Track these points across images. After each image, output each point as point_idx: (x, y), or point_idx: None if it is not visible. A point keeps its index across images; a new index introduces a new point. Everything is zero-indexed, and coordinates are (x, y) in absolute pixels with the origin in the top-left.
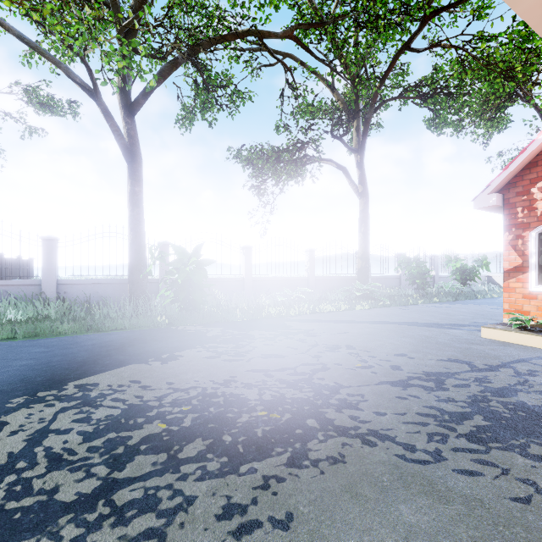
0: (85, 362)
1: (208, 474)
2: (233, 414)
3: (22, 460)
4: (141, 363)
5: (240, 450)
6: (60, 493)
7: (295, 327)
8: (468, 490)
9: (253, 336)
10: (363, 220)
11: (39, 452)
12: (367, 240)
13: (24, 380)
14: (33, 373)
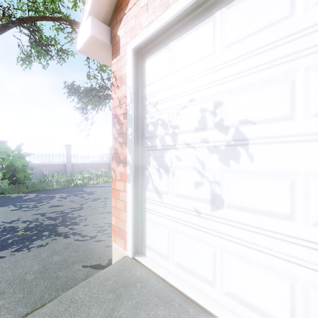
0: None
1: None
2: (1, 235)
3: None
4: None
5: None
6: None
7: (86, 190)
8: (92, 246)
9: (54, 197)
10: None
11: None
12: None
13: None
14: None
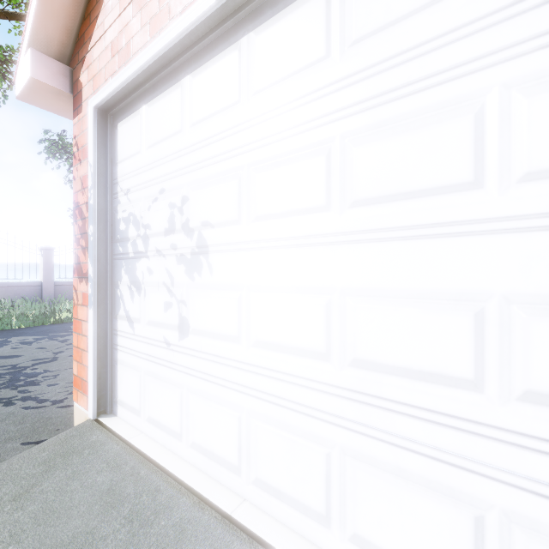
0: None
1: None
2: None
3: None
4: None
5: None
6: None
7: None
8: (50, 415)
9: (9, 342)
10: None
11: None
12: None
13: None
14: None
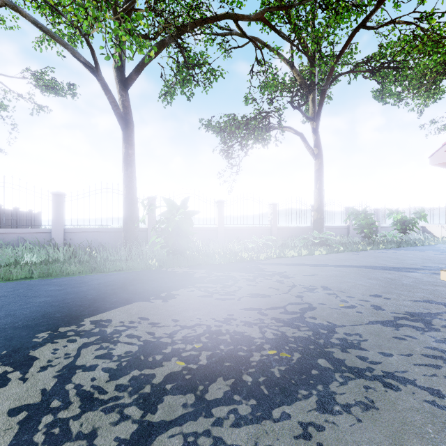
0: (95, 299)
1: (242, 419)
2: (244, 352)
3: (55, 398)
4: (145, 301)
5: (265, 391)
6: (99, 438)
7: (268, 269)
8: None
9: (235, 277)
10: (318, 178)
11: (70, 390)
12: (322, 195)
13: (45, 316)
14: (52, 309)
